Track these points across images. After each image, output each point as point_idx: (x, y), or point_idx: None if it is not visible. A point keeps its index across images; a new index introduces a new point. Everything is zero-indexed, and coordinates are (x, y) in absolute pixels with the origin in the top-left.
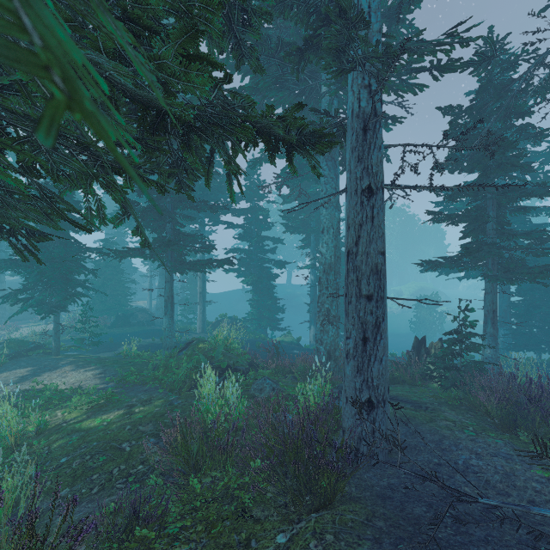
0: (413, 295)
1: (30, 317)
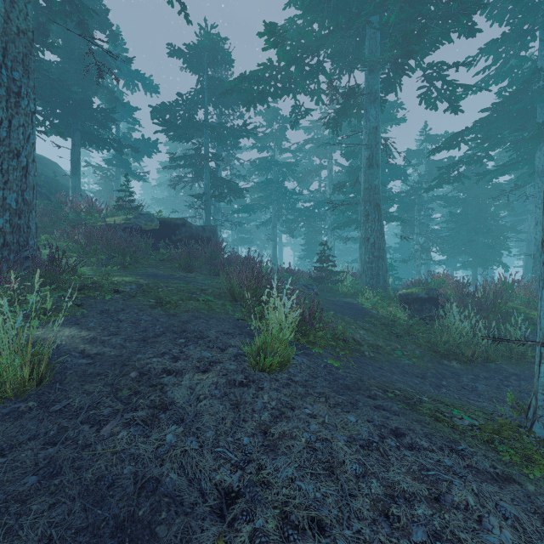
0: None
1: None
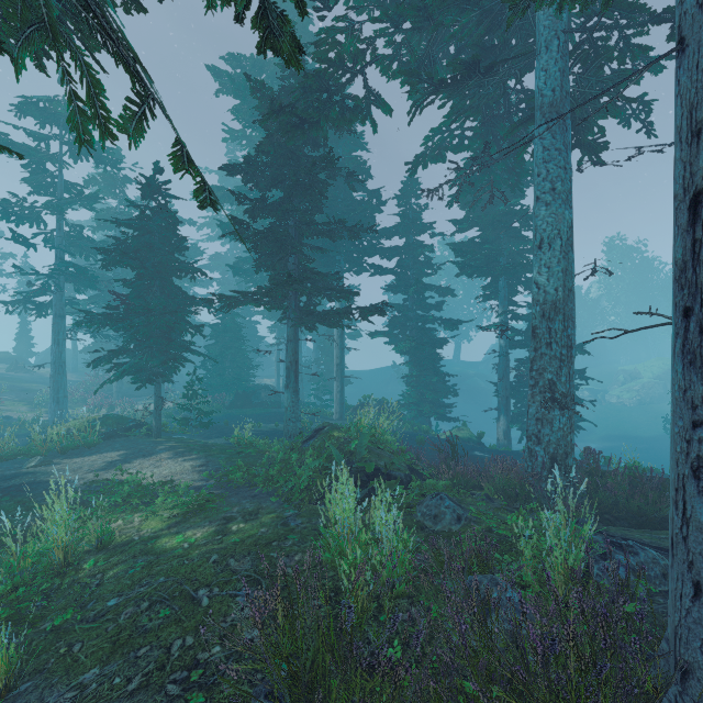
0: (660, 378)
1: (148, 393)
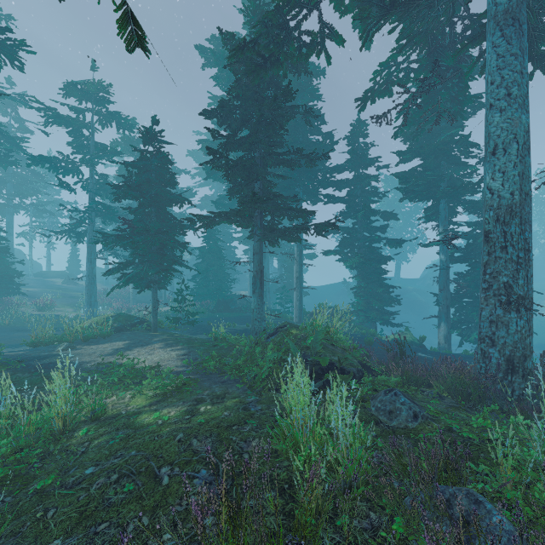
0: None
1: None
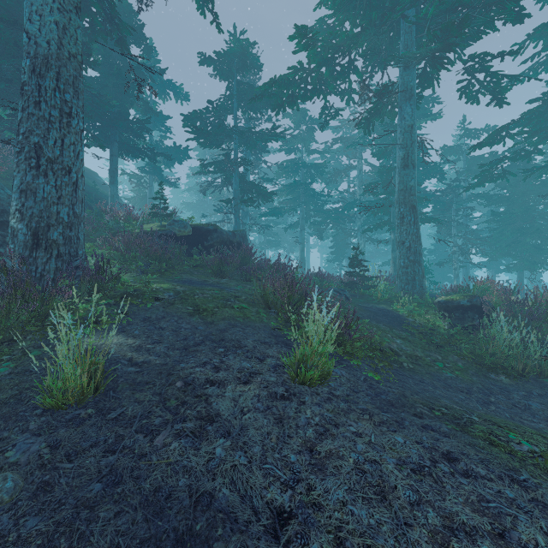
0: None
1: None
